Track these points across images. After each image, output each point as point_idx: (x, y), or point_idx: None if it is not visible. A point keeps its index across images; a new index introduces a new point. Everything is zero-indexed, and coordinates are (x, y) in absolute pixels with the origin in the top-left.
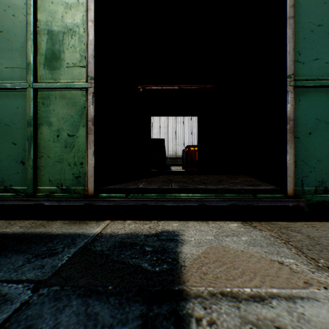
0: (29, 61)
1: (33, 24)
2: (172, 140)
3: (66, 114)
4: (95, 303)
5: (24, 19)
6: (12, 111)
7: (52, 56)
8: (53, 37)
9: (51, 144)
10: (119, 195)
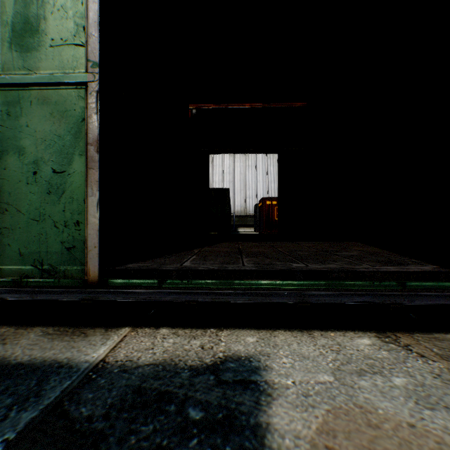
0: None
1: None
2: (241, 191)
3: (49, 133)
4: None
5: None
6: None
7: (24, 26)
8: None
9: (22, 187)
10: (145, 282)
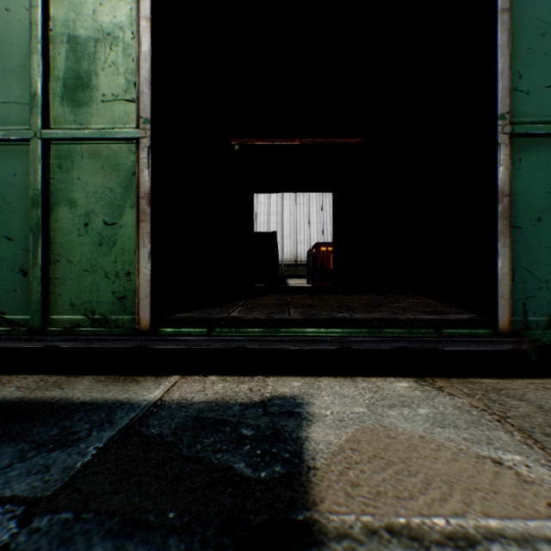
0: (34, 91)
1: (42, 25)
2: (290, 235)
3: (100, 186)
4: (139, 550)
5: (27, 16)
6: (5, 181)
7: (75, 82)
8: (77, 48)
9: (74, 239)
10: (195, 331)
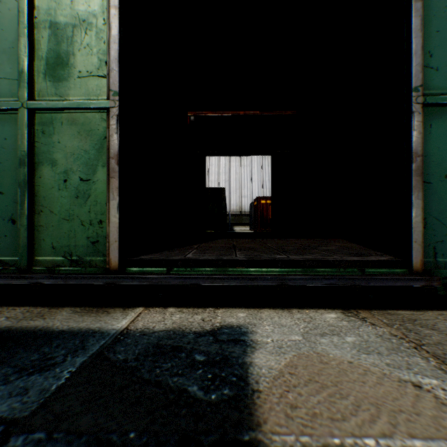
0: (21, 68)
1: (28, 13)
2: (236, 190)
3: (77, 148)
4: None
5: (16, 5)
6: None
7: (56, 61)
8: (58, 32)
9: (55, 192)
10: (156, 270)
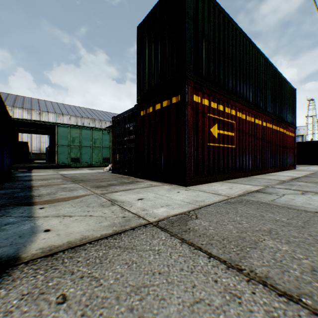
0: None
1: None
2: (37, 138)
3: None
4: (22, 171)
5: None
6: None
7: None
8: None
9: None
10: (18, 165)
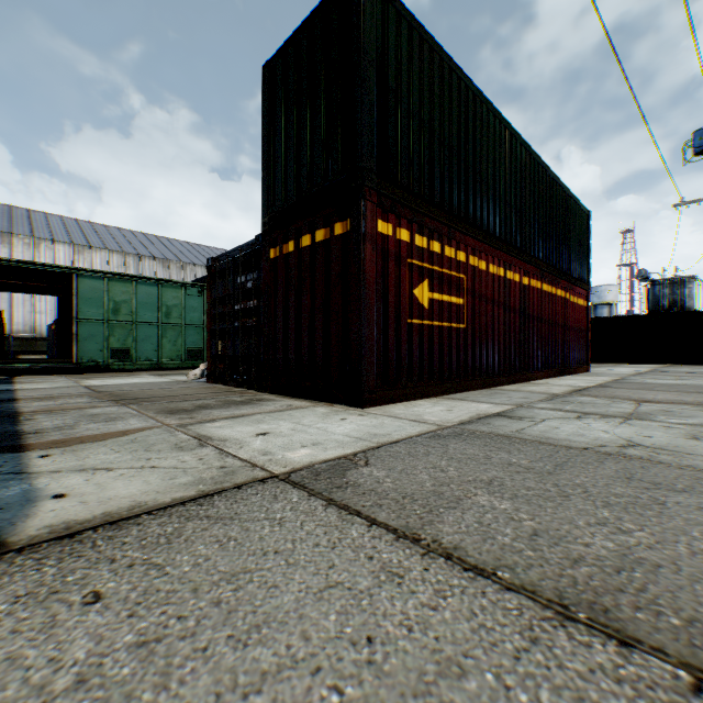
0: None
1: None
2: (26, 302)
3: None
4: None
5: None
6: None
7: None
8: None
9: None
10: None
